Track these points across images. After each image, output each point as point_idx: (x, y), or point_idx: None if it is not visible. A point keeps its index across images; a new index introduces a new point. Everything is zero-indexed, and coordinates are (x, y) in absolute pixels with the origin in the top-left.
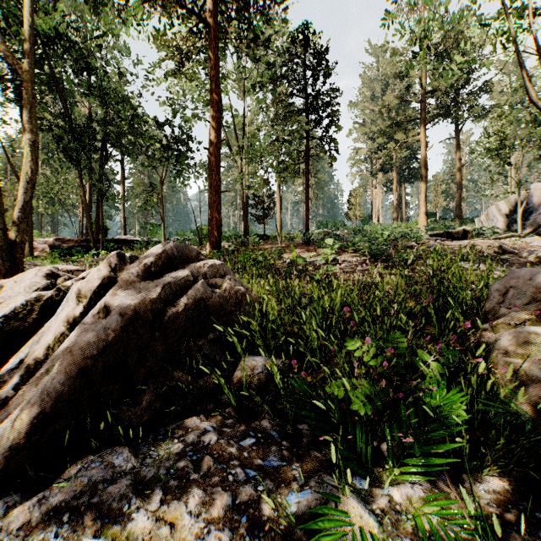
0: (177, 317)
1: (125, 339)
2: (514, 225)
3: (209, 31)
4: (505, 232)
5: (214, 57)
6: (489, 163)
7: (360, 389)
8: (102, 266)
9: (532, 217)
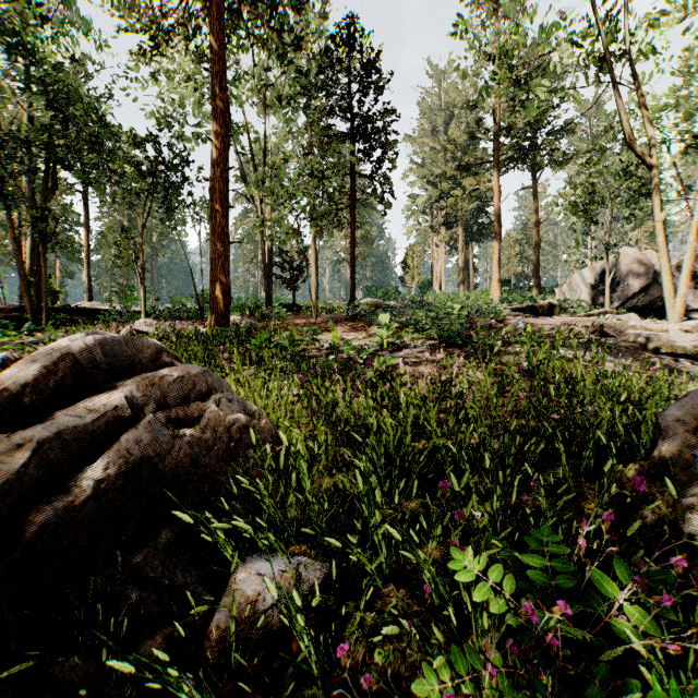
0: (71, 519)
1: None
2: (600, 297)
3: (211, 8)
4: (591, 306)
5: (218, 47)
6: (574, 221)
7: (487, 681)
8: None
9: (620, 289)
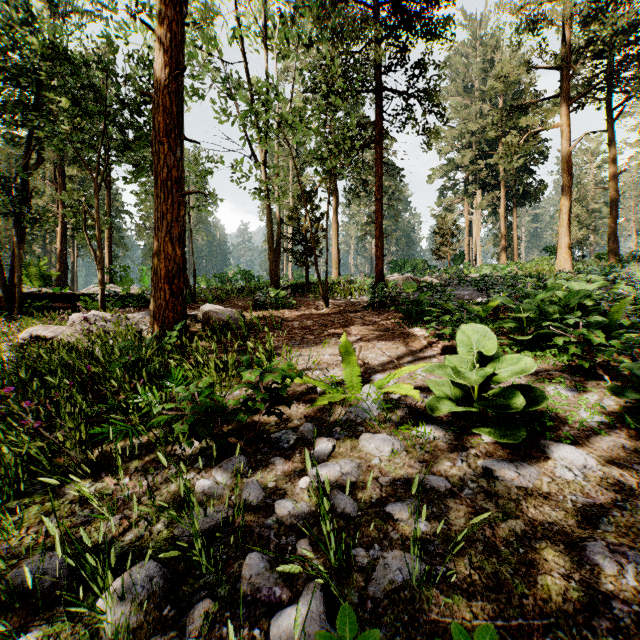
0: None
1: None
2: None
3: None
4: None
5: None
6: None
7: None
8: None
9: None
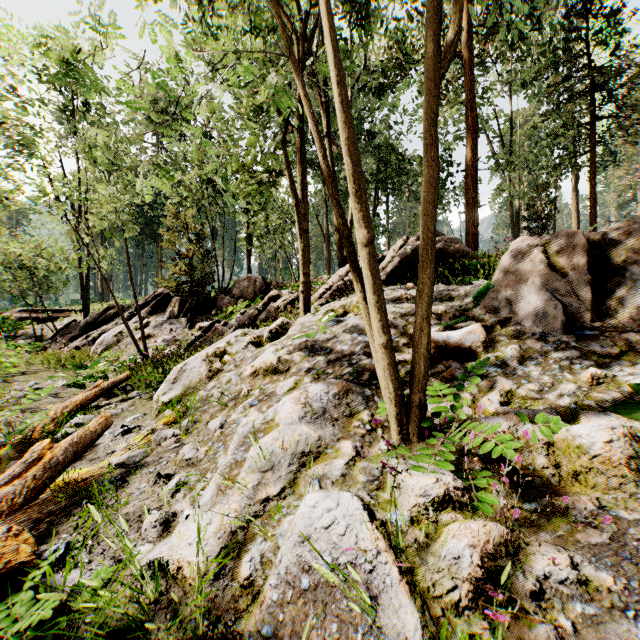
0: None
1: (412, 257)
2: None
3: (465, 63)
4: None
5: (470, 85)
6: None
7: None
8: (401, 240)
9: None
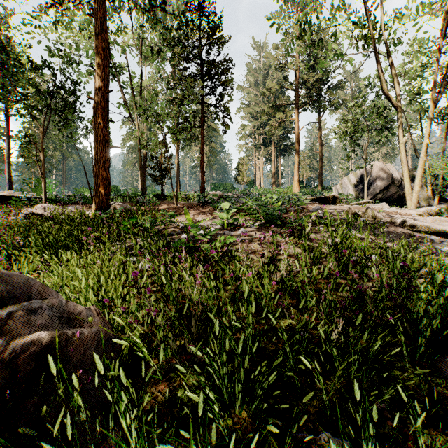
0: None
1: None
2: (360, 192)
3: None
4: (355, 198)
5: None
6: (345, 143)
7: None
8: None
9: (372, 187)
